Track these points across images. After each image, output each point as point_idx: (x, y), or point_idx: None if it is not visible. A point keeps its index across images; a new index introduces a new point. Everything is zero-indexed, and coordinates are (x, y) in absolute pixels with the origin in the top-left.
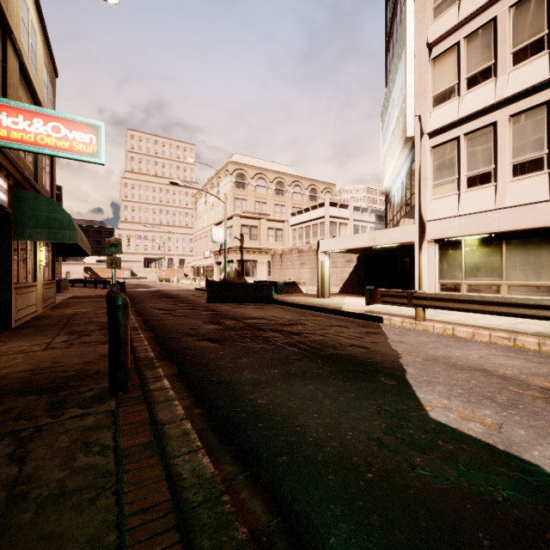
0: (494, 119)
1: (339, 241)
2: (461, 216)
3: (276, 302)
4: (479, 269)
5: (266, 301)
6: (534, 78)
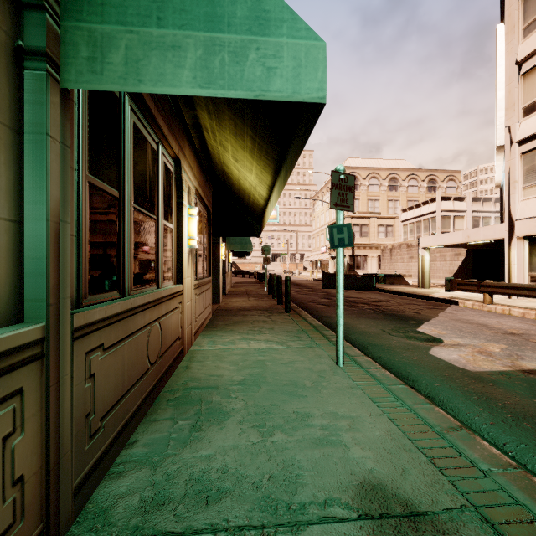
0: None
1: (437, 239)
2: None
3: (377, 290)
4: None
5: (369, 288)
6: None
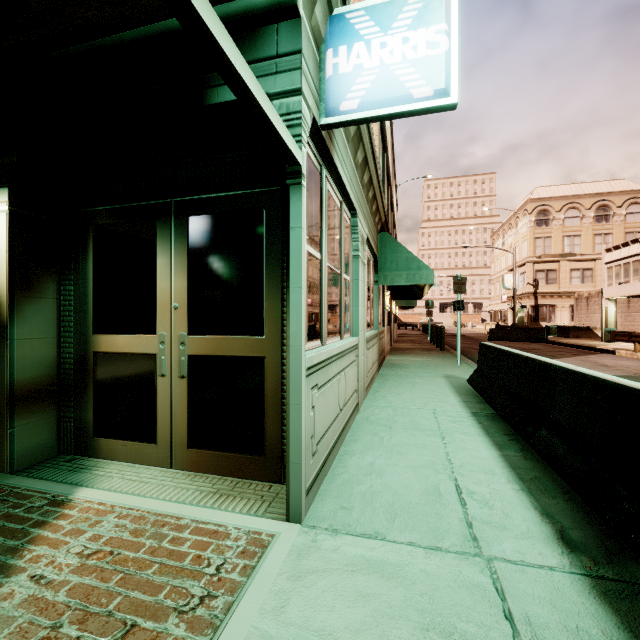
0: None
1: (620, 289)
2: None
3: (549, 343)
4: None
5: (538, 341)
6: None
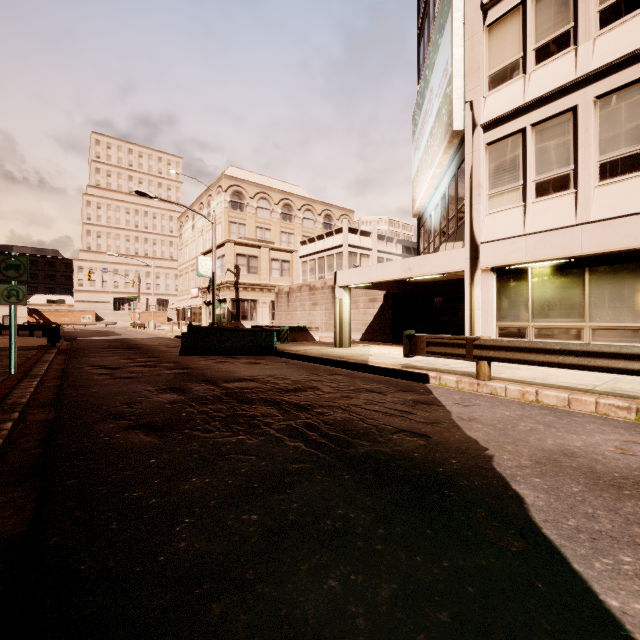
0: (574, 102)
1: (363, 273)
2: (529, 235)
3: (279, 354)
4: (551, 307)
5: (265, 352)
6: (631, 43)
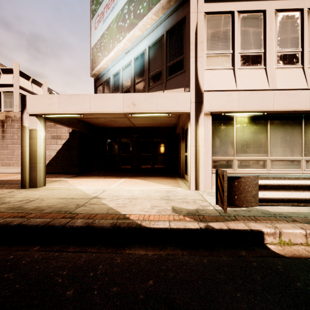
0: (264, 7)
1: (71, 101)
2: (241, 90)
3: None
4: (248, 145)
5: None
6: None
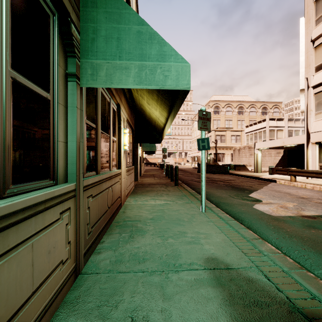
0: None
1: (265, 143)
2: None
3: (230, 174)
4: None
5: (225, 173)
6: None
